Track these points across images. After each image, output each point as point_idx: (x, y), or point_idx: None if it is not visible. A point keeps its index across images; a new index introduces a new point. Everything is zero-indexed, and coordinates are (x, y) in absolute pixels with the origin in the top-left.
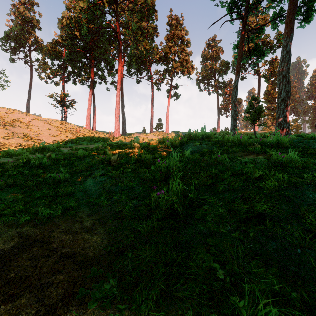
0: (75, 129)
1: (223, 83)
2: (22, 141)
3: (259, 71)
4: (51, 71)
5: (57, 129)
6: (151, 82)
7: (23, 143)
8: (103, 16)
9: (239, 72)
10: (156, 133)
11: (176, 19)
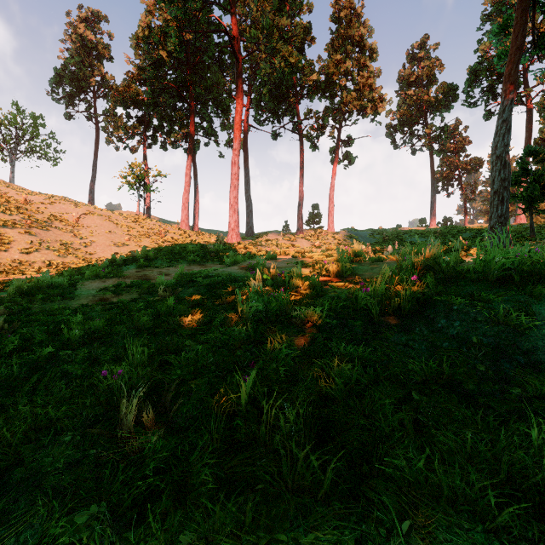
0: (157, 230)
1: (444, 129)
2: (54, 257)
3: (530, 97)
4: (124, 128)
5: (125, 230)
6: (299, 134)
7: (56, 261)
8: (207, 10)
9: (515, 86)
10: (309, 231)
11: (349, 6)
